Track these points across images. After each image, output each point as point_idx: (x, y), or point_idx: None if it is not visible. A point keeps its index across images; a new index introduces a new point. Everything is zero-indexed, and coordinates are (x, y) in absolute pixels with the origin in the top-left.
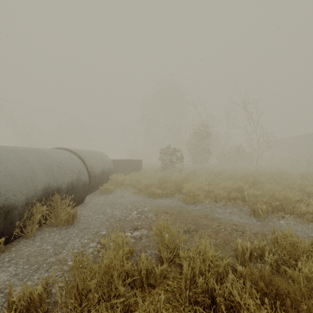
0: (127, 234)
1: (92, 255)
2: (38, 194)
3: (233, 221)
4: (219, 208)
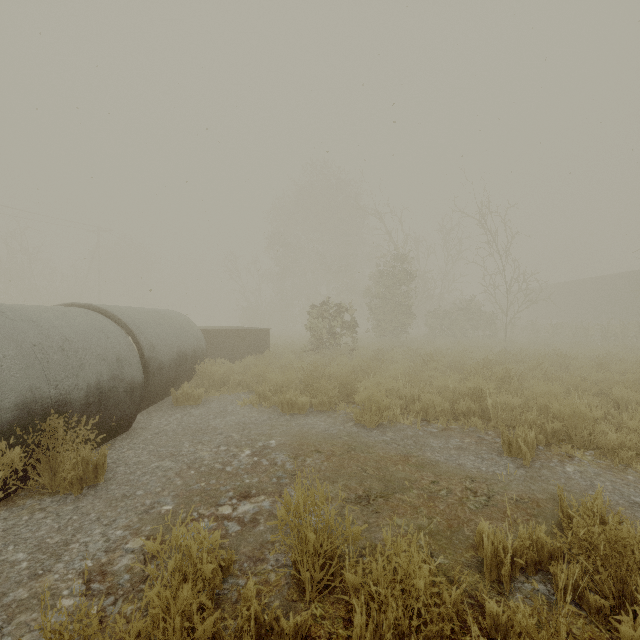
0: (223, 512)
1: (127, 574)
2: (3, 419)
3: (466, 468)
4: (435, 437)
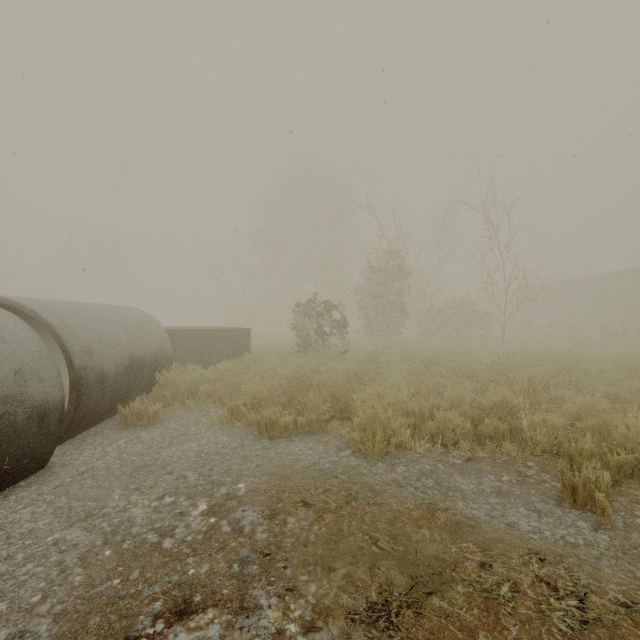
0: None
1: None
2: None
3: (522, 533)
4: (461, 473)
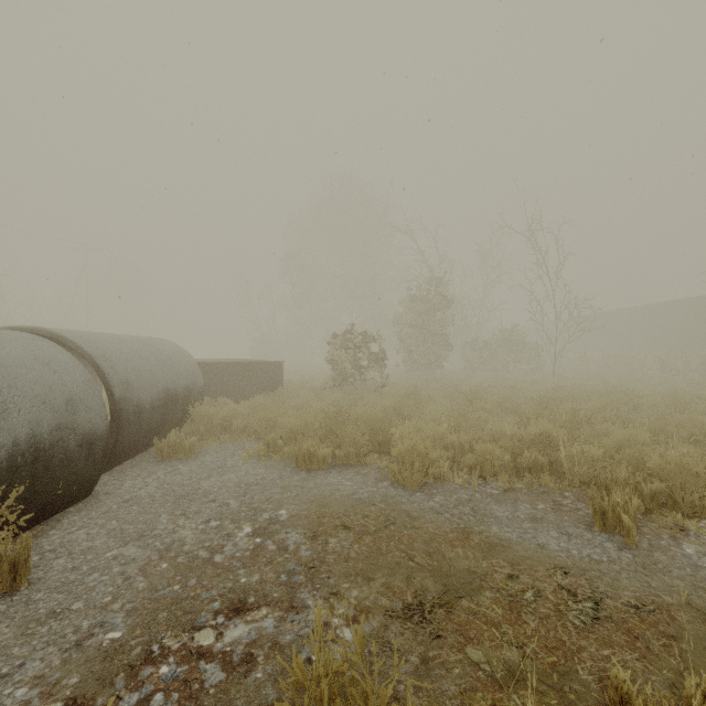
0: (200, 643)
1: None
2: None
3: (550, 552)
4: (497, 502)
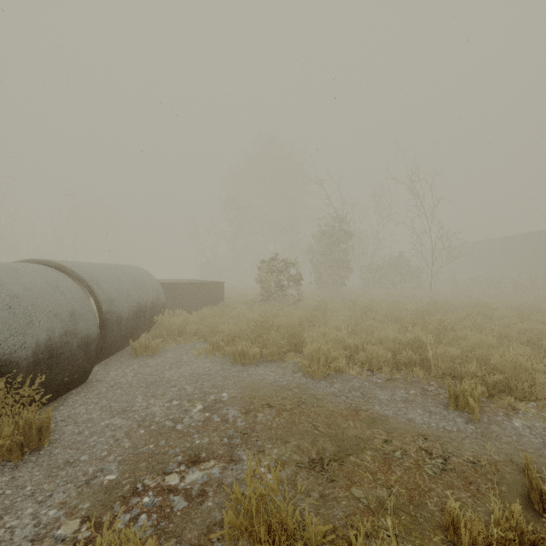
0: (169, 483)
1: None
2: None
3: (416, 424)
4: (380, 388)
